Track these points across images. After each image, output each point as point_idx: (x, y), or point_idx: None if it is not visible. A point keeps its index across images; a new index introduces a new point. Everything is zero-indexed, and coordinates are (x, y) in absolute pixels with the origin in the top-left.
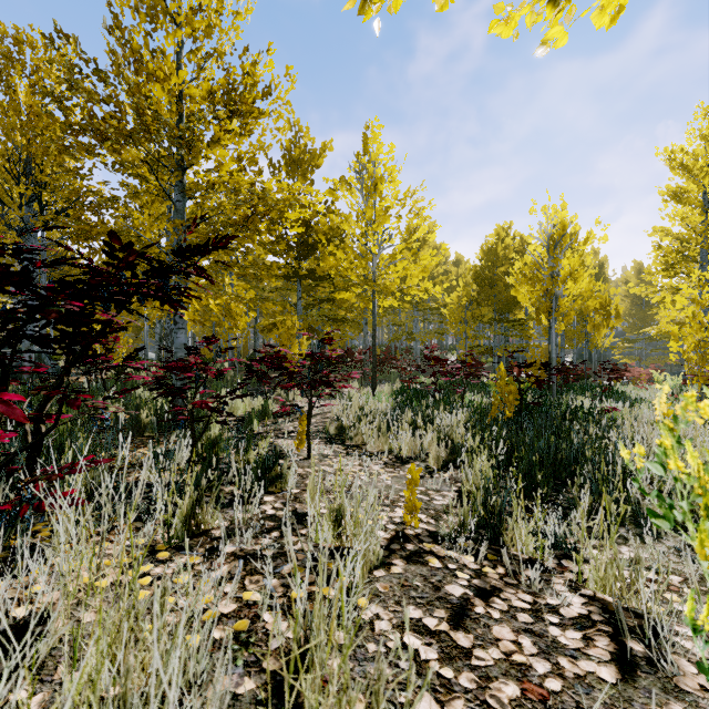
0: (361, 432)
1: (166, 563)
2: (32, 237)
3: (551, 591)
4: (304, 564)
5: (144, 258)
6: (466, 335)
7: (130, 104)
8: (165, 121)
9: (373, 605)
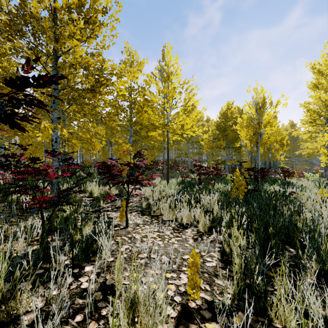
0: (160, 208)
1: None
2: None
3: None
4: None
5: None
6: (213, 154)
7: (14, 7)
8: (32, 14)
9: None
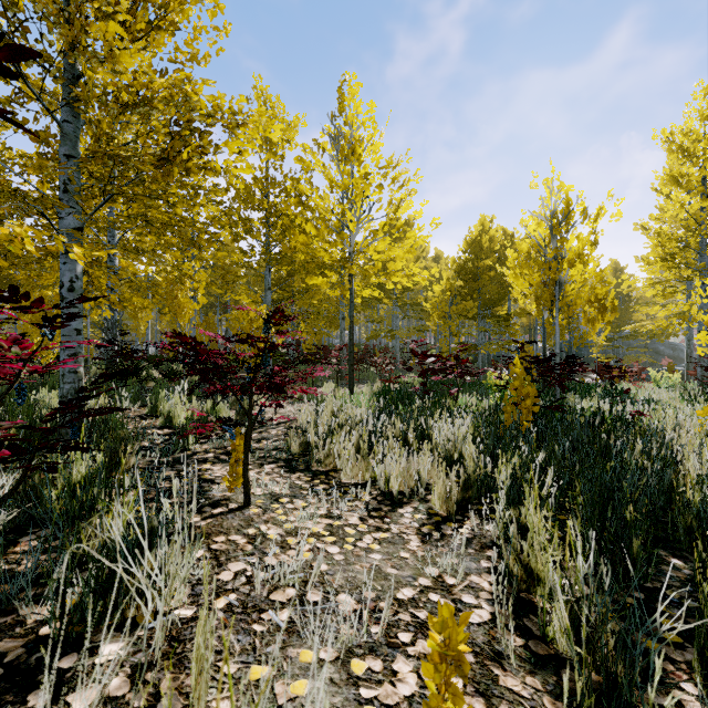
0: (333, 453)
1: None
2: None
3: None
4: None
5: None
6: (450, 331)
7: None
8: None
9: None
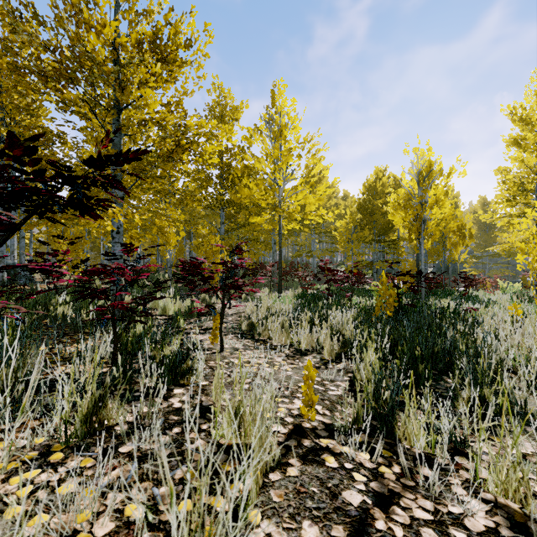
0: (268, 329)
1: (56, 467)
2: (4, 171)
3: (450, 494)
4: (198, 466)
5: (53, 165)
6: (352, 252)
7: (67, 47)
8: (95, 59)
9: (266, 521)
